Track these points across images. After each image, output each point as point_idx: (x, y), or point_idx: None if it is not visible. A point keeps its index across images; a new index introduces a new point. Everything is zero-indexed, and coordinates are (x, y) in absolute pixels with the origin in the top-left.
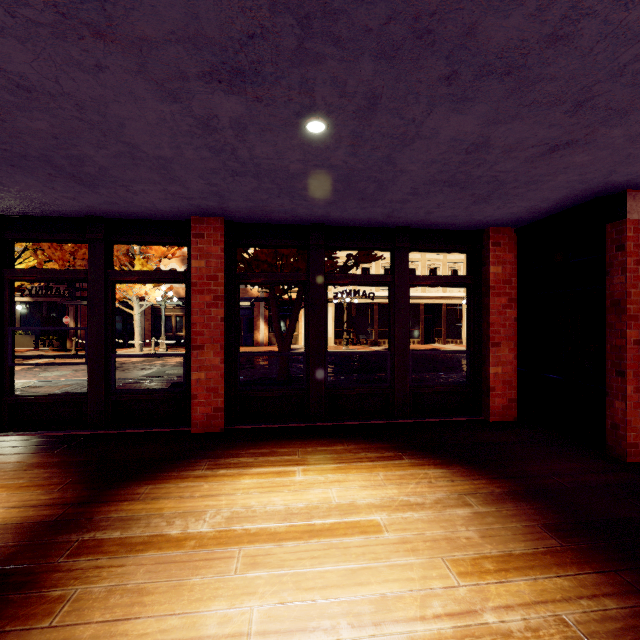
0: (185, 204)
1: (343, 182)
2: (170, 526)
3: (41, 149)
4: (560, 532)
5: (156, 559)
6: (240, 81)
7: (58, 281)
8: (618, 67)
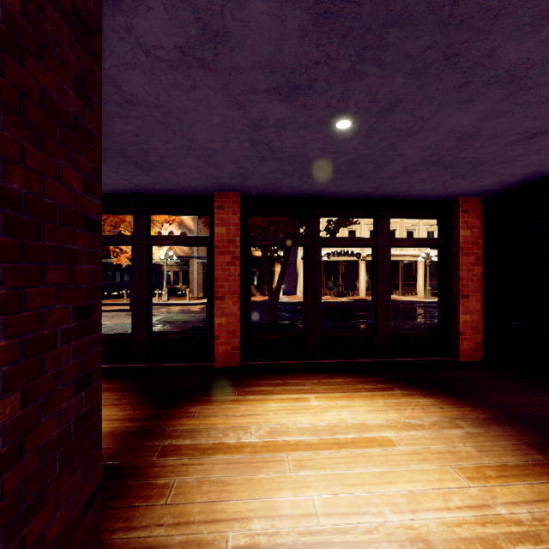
0: (213, 183)
1: (348, 164)
2: (226, 437)
3: (121, 144)
4: (543, 449)
5: (225, 460)
6: (295, 93)
7: (109, 245)
8: None
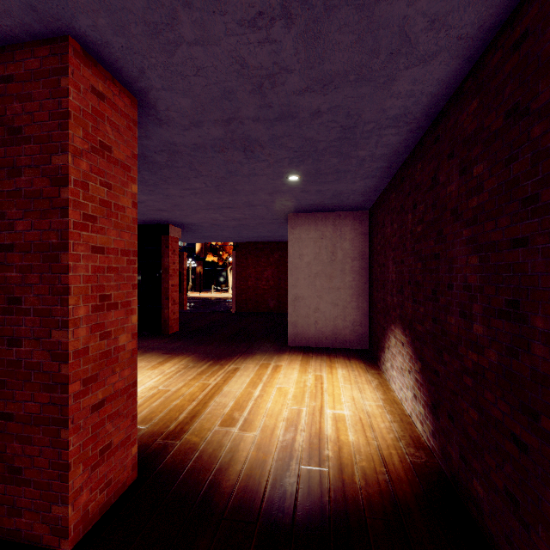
0: None
1: None
2: None
3: None
4: (168, 353)
5: None
6: None
7: None
8: (188, 204)
